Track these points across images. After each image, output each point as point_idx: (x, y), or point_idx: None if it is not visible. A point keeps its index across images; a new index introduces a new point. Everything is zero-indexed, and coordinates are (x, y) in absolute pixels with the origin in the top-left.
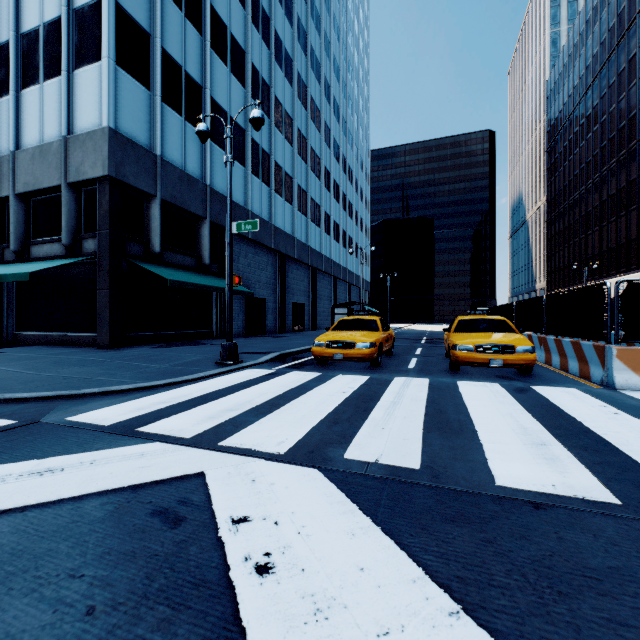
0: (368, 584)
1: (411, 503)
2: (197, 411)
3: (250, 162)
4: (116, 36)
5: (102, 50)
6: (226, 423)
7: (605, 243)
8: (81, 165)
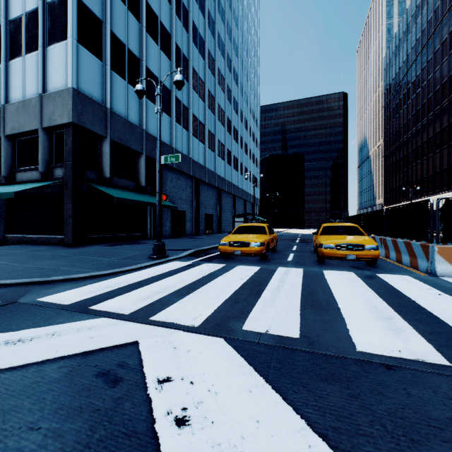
0: (263, 434)
1: (294, 365)
2: (134, 293)
3: (174, 113)
4: (78, 22)
5: (67, 32)
6: (155, 302)
7: (425, 172)
8: (52, 115)
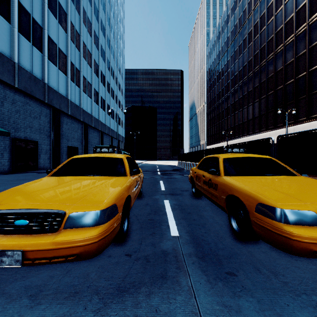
0: None
1: None
2: None
3: (17, 21)
4: None
5: None
6: None
7: (233, 123)
8: None
